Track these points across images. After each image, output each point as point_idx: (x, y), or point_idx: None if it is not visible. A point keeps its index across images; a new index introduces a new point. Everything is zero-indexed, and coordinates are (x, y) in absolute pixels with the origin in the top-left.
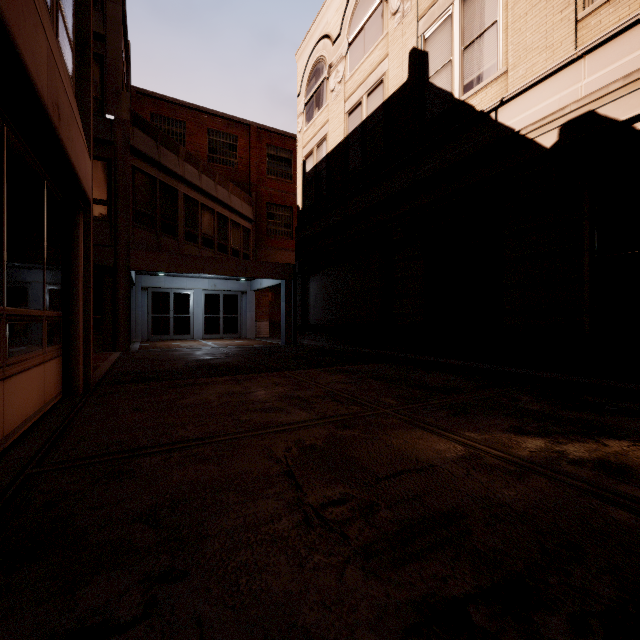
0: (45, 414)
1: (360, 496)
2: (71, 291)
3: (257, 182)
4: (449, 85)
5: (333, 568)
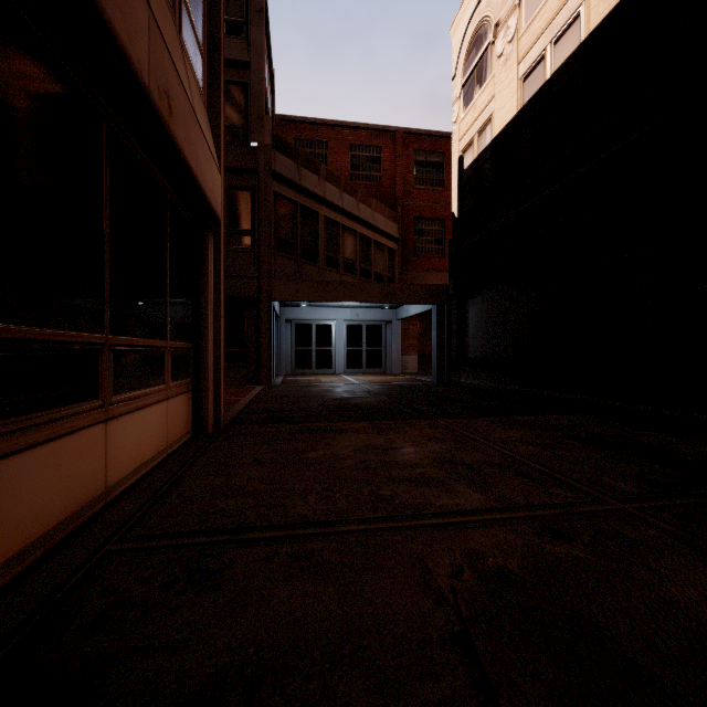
0: (167, 457)
1: None
2: (200, 320)
3: (403, 195)
4: None
5: None
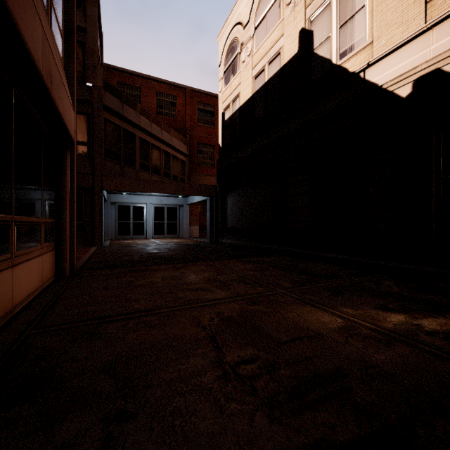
0: (42, 291)
1: (265, 357)
2: (61, 205)
3: (190, 128)
4: (329, 54)
5: (245, 414)
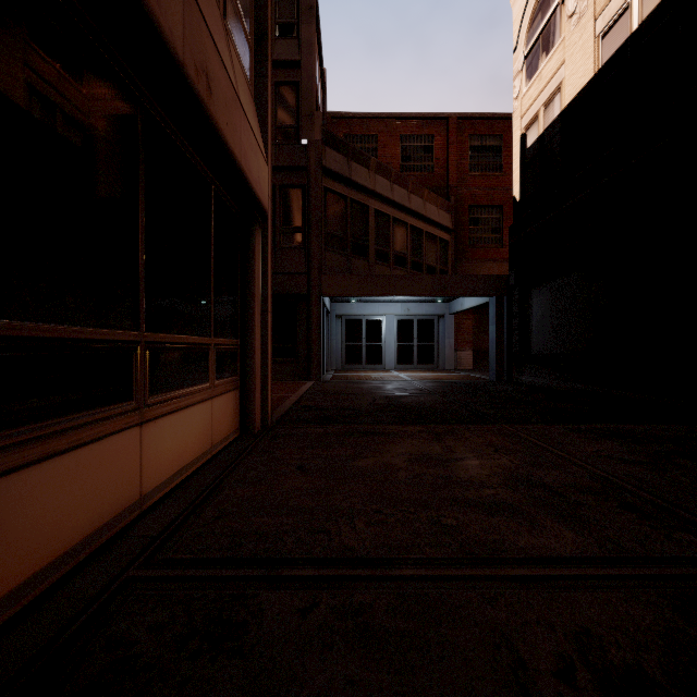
0: (211, 459)
1: None
2: (247, 316)
3: (457, 183)
4: None
5: None
